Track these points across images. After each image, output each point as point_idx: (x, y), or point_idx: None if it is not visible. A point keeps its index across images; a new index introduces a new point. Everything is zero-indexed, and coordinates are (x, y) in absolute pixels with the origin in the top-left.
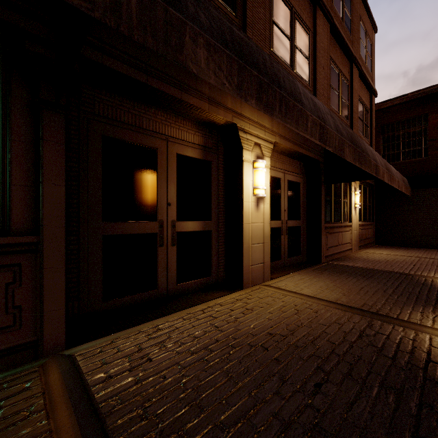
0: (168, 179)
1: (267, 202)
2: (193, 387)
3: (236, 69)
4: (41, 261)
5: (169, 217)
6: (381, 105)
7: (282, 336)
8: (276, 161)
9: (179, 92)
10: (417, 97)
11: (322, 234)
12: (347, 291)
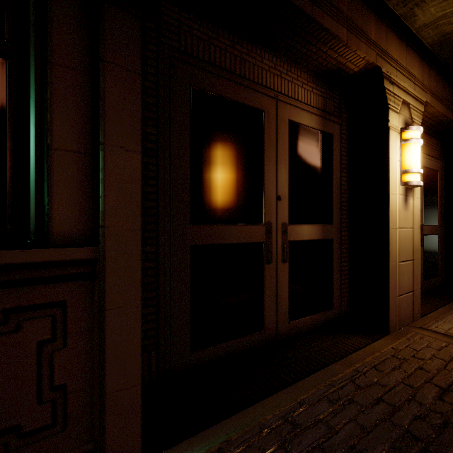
0: (277, 159)
1: (416, 195)
2: None
3: None
4: (101, 295)
5: (279, 219)
6: None
7: None
8: None
9: (309, 4)
10: None
11: None
12: None
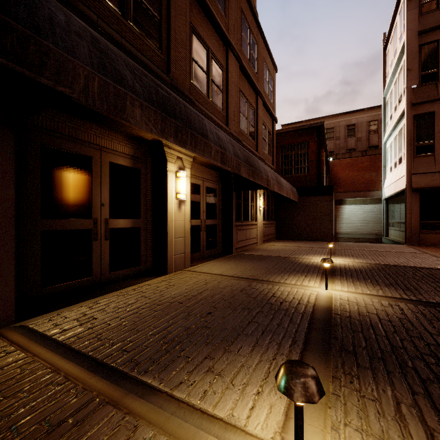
0: (101, 183)
1: (187, 204)
2: (131, 325)
3: (160, 119)
4: None
5: (103, 216)
6: (280, 130)
7: (193, 296)
8: (197, 170)
9: None
10: (303, 128)
11: (233, 230)
12: (243, 269)
